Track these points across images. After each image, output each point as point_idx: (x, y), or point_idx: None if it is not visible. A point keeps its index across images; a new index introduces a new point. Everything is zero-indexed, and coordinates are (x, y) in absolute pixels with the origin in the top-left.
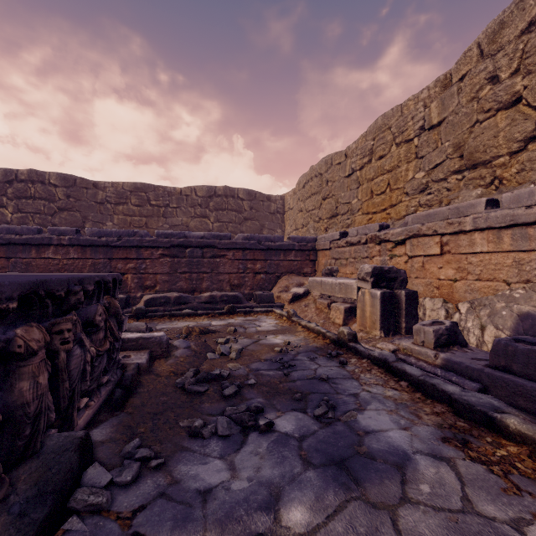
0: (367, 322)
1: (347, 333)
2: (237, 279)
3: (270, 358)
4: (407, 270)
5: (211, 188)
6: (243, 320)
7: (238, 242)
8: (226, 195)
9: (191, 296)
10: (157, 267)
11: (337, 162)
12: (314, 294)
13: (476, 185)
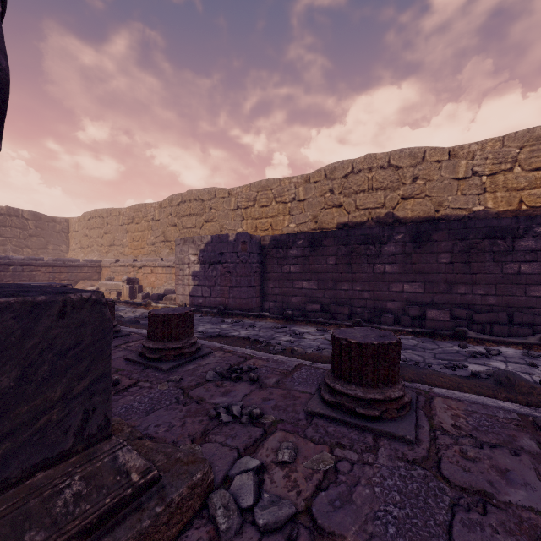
0: (125, 296)
1: (117, 298)
2: None
3: None
4: (142, 278)
5: None
6: None
7: (49, 262)
8: (10, 214)
9: None
10: None
11: (114, 214)
12: (102, 289)
13: (168, 248)
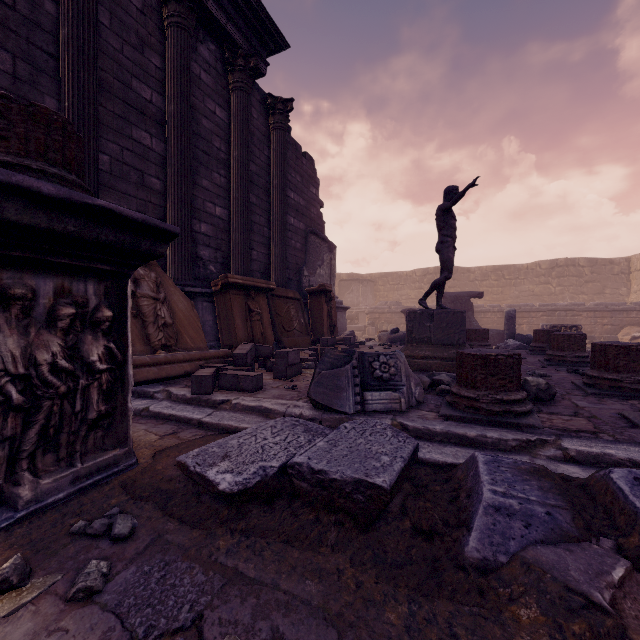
0: None
1: None
2: (589, 328)
3: None
4: None
5: (553, 261)
6: None
7: (590, 307)
8: (567, 265)
9: None
10: (538, 321)
11: None
12: None
13: None
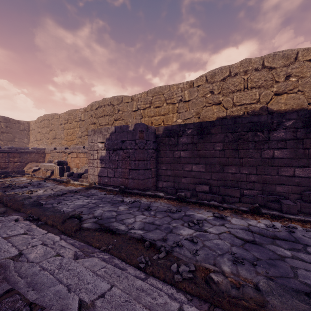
0: (56, 174)
1: (48, 176)
2: (4, 165)
3: (26, 183)
4: (71, 161)
5: None
6: (12, 179)
7: (5, 150)
8: None
9: None
10: None
11: (56, 117)
12: (42, 169)
13: None
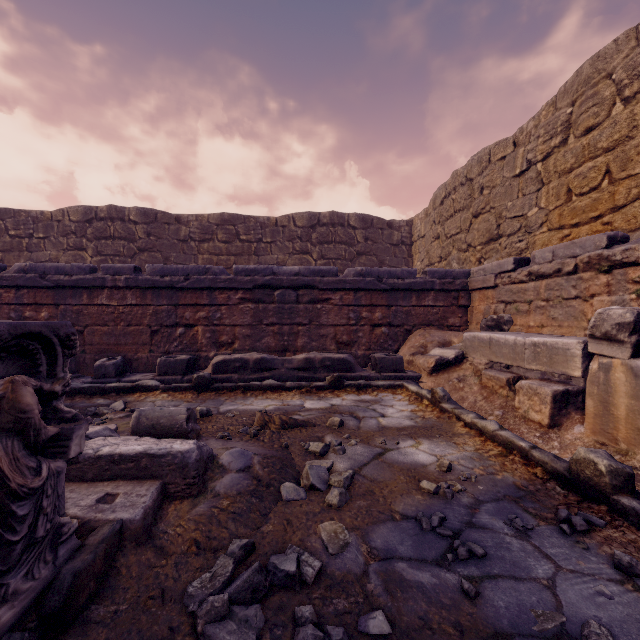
0: (618, 430)
1: (608, 470)
2: (346, 334)
3: (415, 511)
4: None
5: (314, 214)
6: (355, 400)
7: (347, 280)
8: (333, 223)
9: (278, 358)
10: (235, 316)
11: (498, 156)
12: (476, 361)
13: None
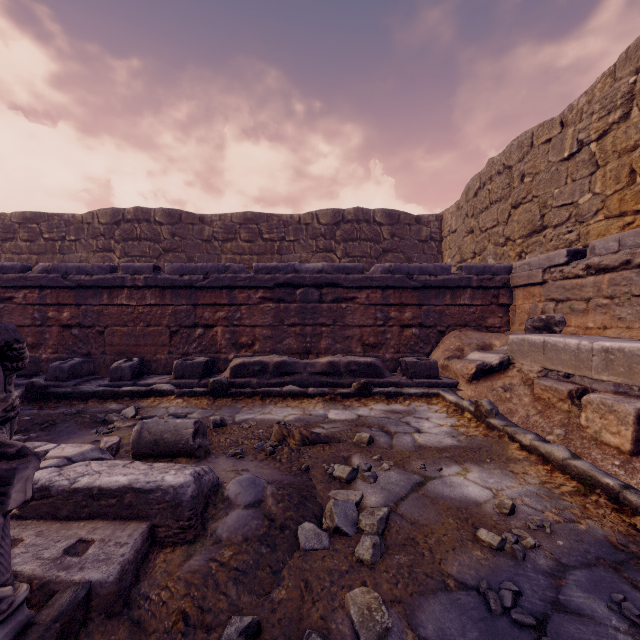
0: None
1: None
2: (373, 335)
3: (476, 577)
4: None
5: (338, 211)
6: (384, 411)
7: (374, 277)
8: (358, 220)
9: (300, 361)
10: (255, 317)
11: (542, 139)
12: (525, 367)
13: None
